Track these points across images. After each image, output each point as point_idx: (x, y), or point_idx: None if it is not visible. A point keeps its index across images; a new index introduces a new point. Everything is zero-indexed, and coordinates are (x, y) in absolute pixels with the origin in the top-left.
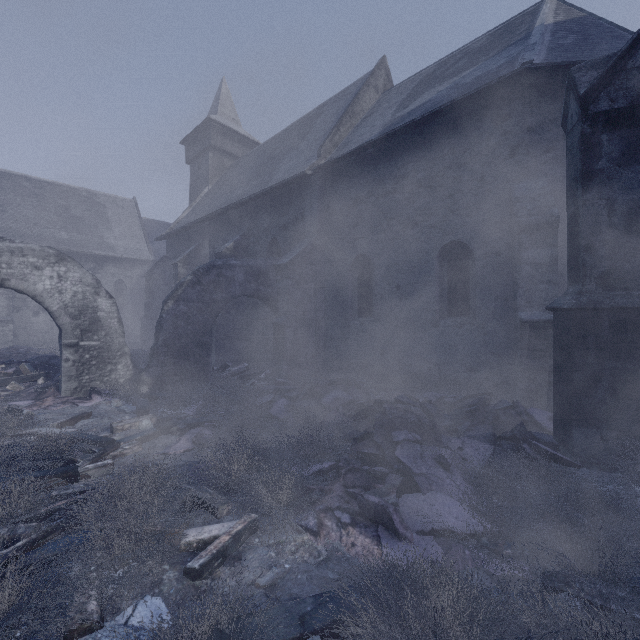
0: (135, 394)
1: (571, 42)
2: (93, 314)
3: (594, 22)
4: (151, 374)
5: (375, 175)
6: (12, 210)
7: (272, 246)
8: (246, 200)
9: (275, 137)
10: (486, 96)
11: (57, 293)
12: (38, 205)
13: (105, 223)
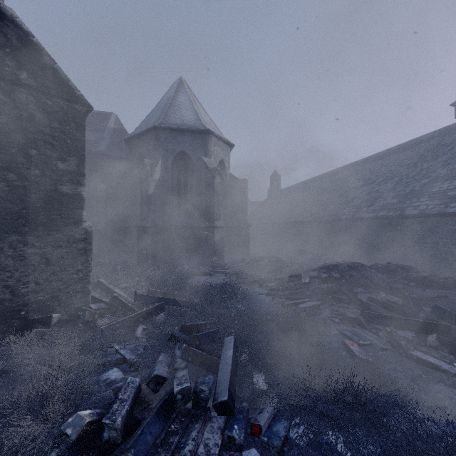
0: None
1: (117, 141)
2: None
3: (125, 134)
4: None
5: None
6: None
7: None
8: None
9: None
10: (88, 152)
11: None
12: None
13: None
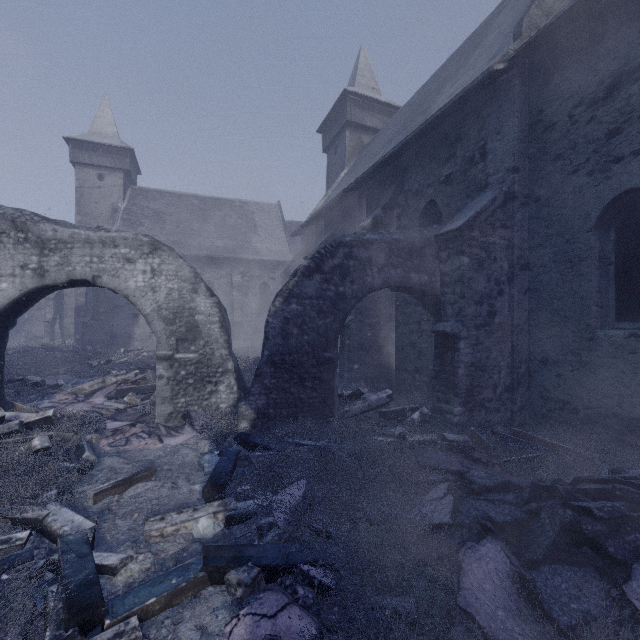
0: (229, 433)
1: None
2: (190, 318)
3: None
4: (252, 404)
5: None
6: (183, 225)
7: (426, 215)
8: (388, 156)
9: (425, 83)
10: None
11: (150, 291)
12: (202, 218)
13: (253, 229)
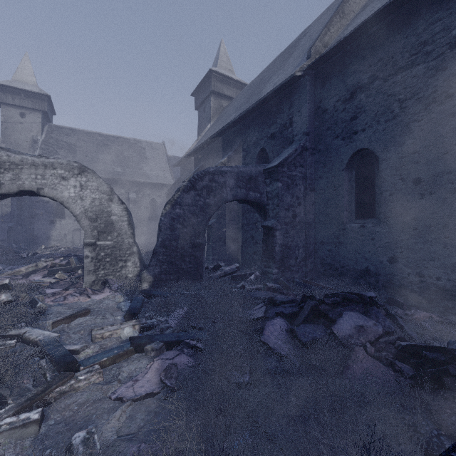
0: (136, 290)
1: None
2: (107, 218)
3: None
4: (151, 272)
5: (381, 54)
6: (91, 155)
7: (260, 157)
8: (237, 118)
9: (262, 72)
10: None
11: (79, 200)
12: (105, 151)
13: (144, 160)
